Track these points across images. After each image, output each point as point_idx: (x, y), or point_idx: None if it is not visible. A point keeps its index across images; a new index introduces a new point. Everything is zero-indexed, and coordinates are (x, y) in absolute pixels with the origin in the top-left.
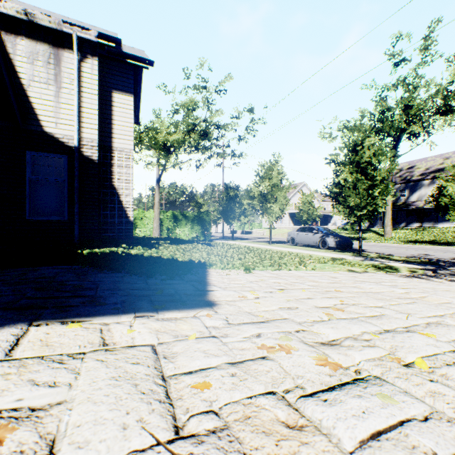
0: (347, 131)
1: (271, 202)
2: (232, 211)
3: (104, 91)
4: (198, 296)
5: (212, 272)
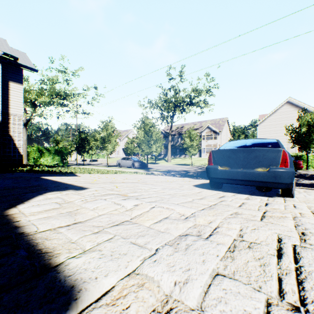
0: (152, 105)
1: (108, 143)
2: (83, 147)
3: (3, 80)
4: (75, 176)
5: (77, 174)
